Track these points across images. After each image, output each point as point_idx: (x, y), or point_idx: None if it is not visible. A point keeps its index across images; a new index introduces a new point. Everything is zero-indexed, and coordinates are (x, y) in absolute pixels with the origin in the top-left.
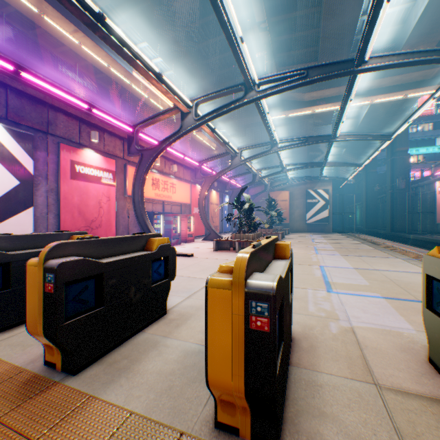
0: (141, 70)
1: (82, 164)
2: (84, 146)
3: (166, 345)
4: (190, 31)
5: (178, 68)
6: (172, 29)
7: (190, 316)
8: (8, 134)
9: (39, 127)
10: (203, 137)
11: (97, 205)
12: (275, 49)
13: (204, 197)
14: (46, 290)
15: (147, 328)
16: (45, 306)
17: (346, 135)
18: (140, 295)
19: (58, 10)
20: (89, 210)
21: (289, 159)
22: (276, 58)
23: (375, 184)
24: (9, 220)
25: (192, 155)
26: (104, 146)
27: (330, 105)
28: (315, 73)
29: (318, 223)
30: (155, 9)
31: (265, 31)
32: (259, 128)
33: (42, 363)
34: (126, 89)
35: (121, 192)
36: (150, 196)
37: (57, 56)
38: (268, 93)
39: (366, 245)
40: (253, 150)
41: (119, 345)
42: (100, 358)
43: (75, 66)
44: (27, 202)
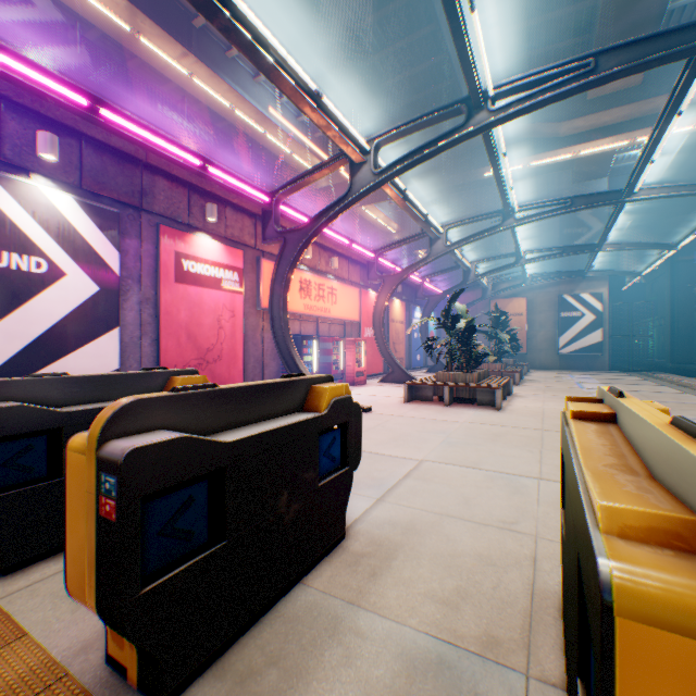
0: (286, 87)
1: (192, 258)
2: (195, 229)
3: (359, 631)
4: (359, 35)
5: (339, 99)
6: (330, 32)
7: (394, 549)
8: (82, 211)
9: (128, 200)
10: (377, 214)
11: (216, 325)
12: (507, 48)
13: (382, 310)
14: (101, 512)
15: (311, 574)
16: (99, 550)
17: (653, 187)
18: (298, 506)
19: (158, 24)
20: (203, 333)
21: (525, 242)
22: (507, 64)
23: (695, 282)
24: (84, 348)
25: (361, 240)
26: (226, 228)
27: (610, 140)
28: (614, 60)
29: (582, 353)
30: (305, 1)
31: (482, 27)
32: (472, 192)
33: (101, 656)
34: (257, 144)
35: (251, 302)
36: (296, 310)
37: (155, 86)
38: (513, 111)
39: (695, 397)
40: (461, 230)
41: (257, 619)
42: (219, 657)
43: (182, 101)
44: (110, 320)
